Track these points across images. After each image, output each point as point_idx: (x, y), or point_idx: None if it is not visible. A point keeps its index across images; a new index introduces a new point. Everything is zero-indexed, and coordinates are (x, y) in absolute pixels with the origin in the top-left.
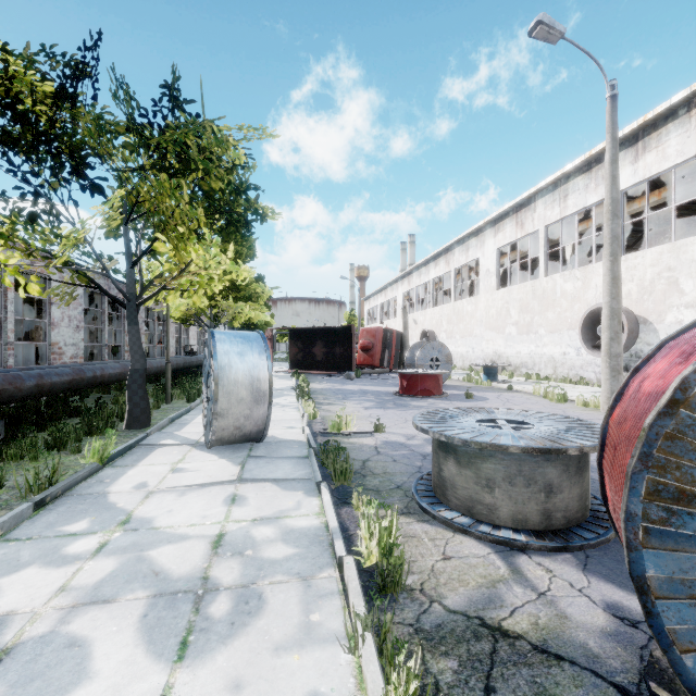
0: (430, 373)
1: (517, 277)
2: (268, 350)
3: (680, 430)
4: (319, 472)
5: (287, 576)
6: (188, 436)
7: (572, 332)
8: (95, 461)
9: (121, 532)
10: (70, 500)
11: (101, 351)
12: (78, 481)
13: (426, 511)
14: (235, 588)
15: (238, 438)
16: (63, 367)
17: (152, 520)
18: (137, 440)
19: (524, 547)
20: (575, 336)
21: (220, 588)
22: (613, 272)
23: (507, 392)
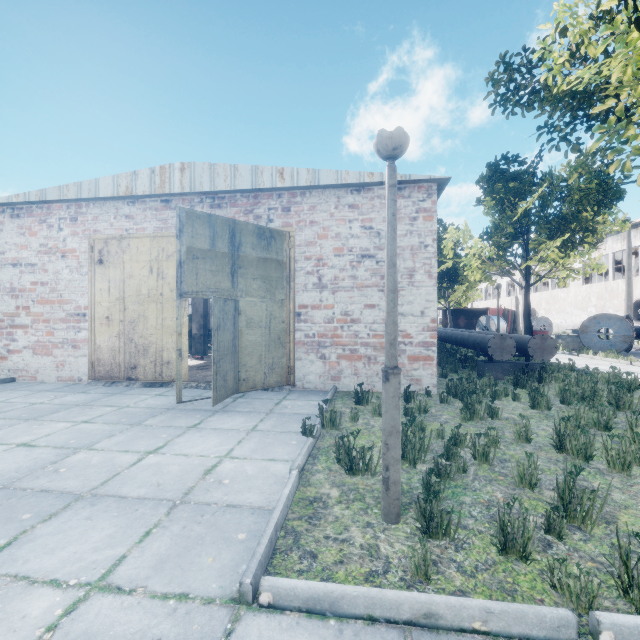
0: (543, 331)
1: None
2: (504, 321)
3: (582, 326)
4: None
5: None
6: None
7: None
8: None
9: None
10: None
11: None
12: None
13: None
14: None
15: None
16: None
17: None
18: None
19: (574, 350)
20: None
21: None
22: (628, 291)
23: None
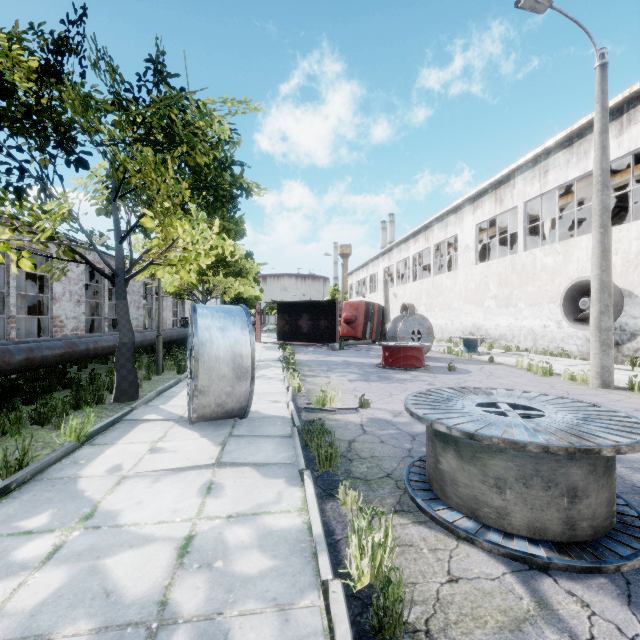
0: (412, 346)
1: (493, 253)
2: (250, 325)
3: None
4: (302, 457)
5: (261, 604)
6: (173, 410)
7: (553, 305)
8: (72, 440)
9: (80, 530)
10: (37, 486)
11: (101, 324)
12: (52, 462)
13: (422, 510)
14: (197, 621)
15: (220, 415)
16: (59, 339)
17: (118, 514)
18: (121, 415)
19: (547, 566)
20: (556, 309)
21: (178, 621)
22: (603, 244)
23: (488, 364)
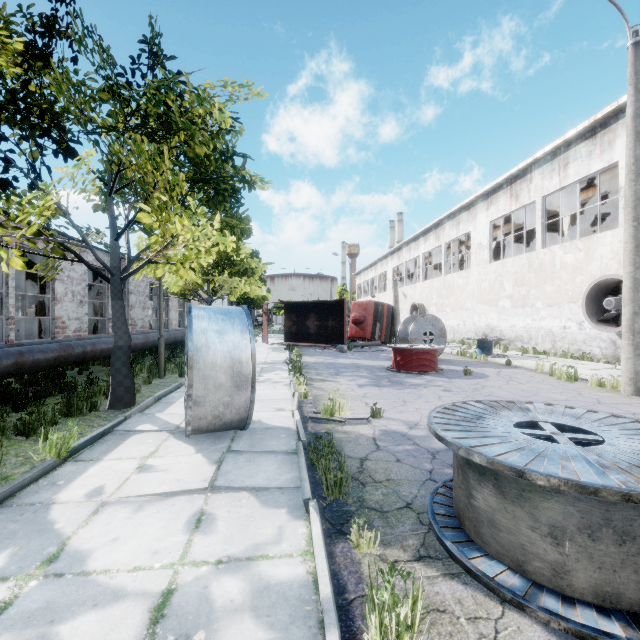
0: (425, 348)
1: (505, 252)
2: (251, 328)
3: None
4: (307, 482)
5: None
6: (169, 419)
7: (573, 305)
8: (52, 456)
9: (39, 579)
10: (3, 515)
11: (105, 325)
12: (26, 483)
13: (454, 557)
14: None
15: (218, 427)
16: (57, 341)
17: (88, 556)
18: (112, 426)
19: None
20: (577, 309)
21: None
22: (637, 239)
23: (506, 367)
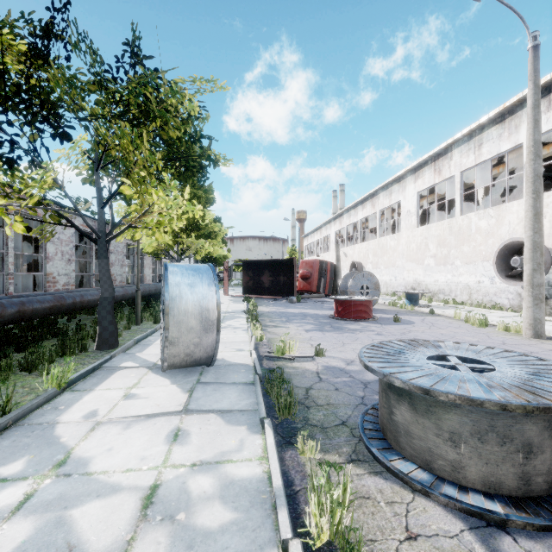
0: (362, 299)
1: (431, 217)
2: (216, 282)
3: None
4: (263, 405)
5: None
6: (148, 358)
7: (486, 263)
8: (54, 387)
9: (52, 478)
10: (18, 432)
11: (89, 280)
12: (33, 408)
13: (378, 460)
14: None
15: (189, 364)
16: (50, 294)
17: (89, 461)
18: (100, 363)
19: (504, 523)
20: (489, 267)
21: None
22: (536, 208)
23: (429, 315)
